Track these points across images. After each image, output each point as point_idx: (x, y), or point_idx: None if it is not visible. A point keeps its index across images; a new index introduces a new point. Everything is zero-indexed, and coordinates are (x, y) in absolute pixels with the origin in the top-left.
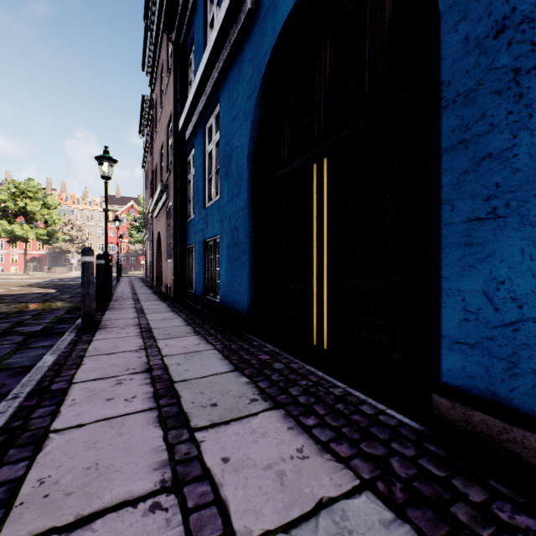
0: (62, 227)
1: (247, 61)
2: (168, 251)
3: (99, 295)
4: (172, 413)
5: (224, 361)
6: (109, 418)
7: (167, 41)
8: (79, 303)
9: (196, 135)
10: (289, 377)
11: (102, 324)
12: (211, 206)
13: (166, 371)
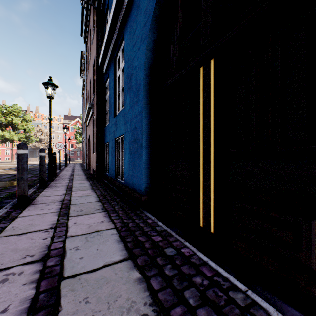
0: (36, 133)
1: None
2: (94, 147)
3: (41, 177)
4: None
5: (120, 244)
6: None
7: (93, 10)
8: (32, 182)
9: (110, 67)
10: (182, 270)
11: (35, 200)
12: (119, 114)
13: (61, 259)
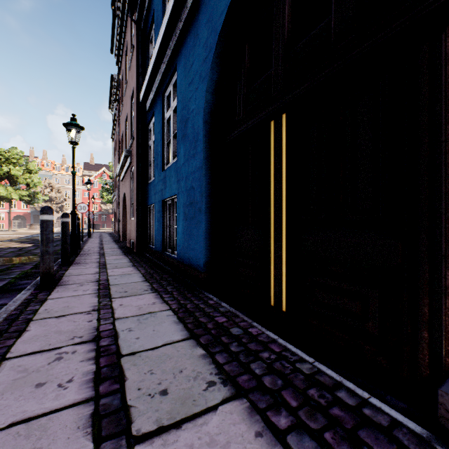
0: (43, 189)
1: (203, 25)
2: (132, 210)
3: (64, 251)
4: (112, 408)
5: (179, 325)
6: (29, 418)
7: (130, 22)
8: None
9: (156, 104)
10: (249, 347)
11: (62, 280)
12: (169, 168)
13: (115, 340)
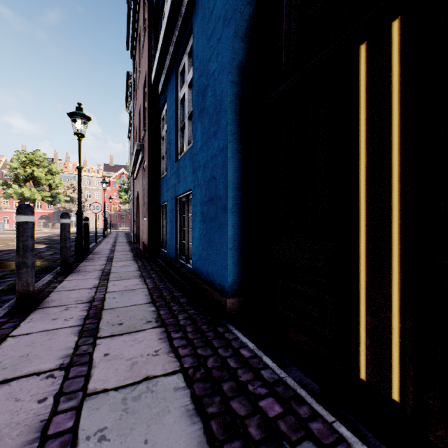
0: (66, 190)
1: None
2: (144, 210)
3: (63, 257)
4: None
5: (195, 424)
6: None
7: (143, 5)
8: (54, 262)
9: (168, 85)
10: None
11: (47, 299)
12: (183, 157)
13: None
